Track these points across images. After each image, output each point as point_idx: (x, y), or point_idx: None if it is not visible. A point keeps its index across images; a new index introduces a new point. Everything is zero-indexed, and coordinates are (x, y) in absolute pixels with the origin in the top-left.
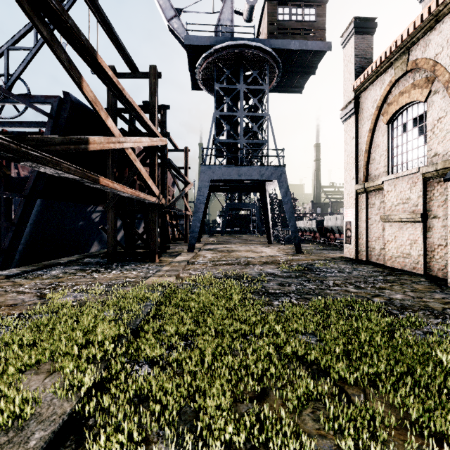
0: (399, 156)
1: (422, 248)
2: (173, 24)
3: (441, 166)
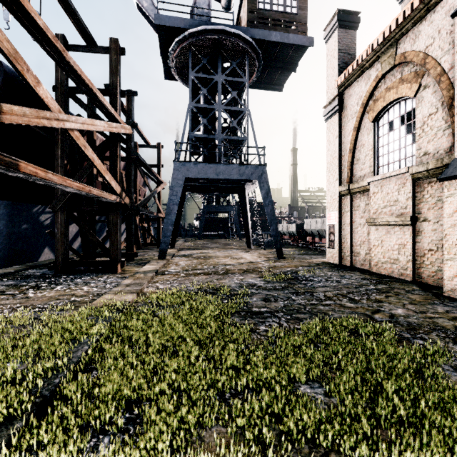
0: (385, 156)
1: (412, 253)
2: (142, 2)
3: (433, 165)
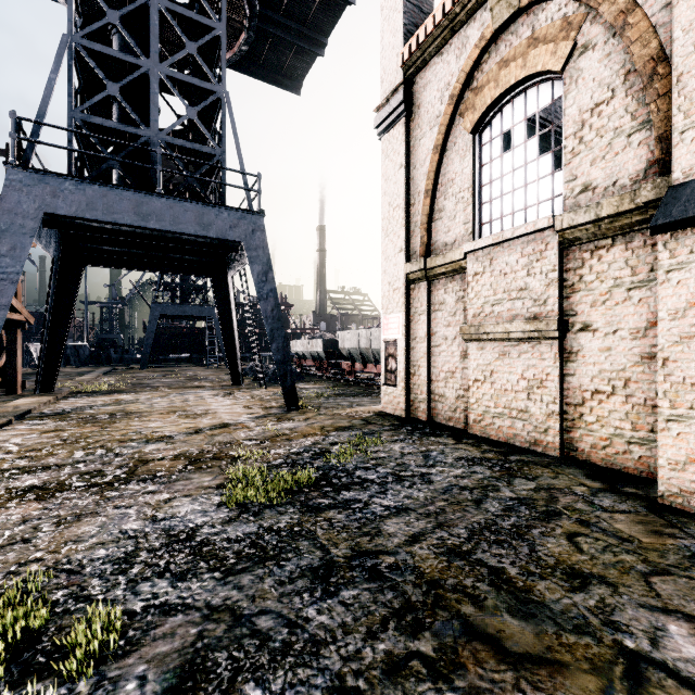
0: (496, 201)
1: (559, 399)
2: None
3: (612, 208)
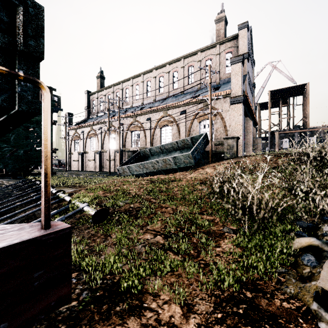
0: (76, 148)
1: (78, 166)
2: None
3: (80, 152)
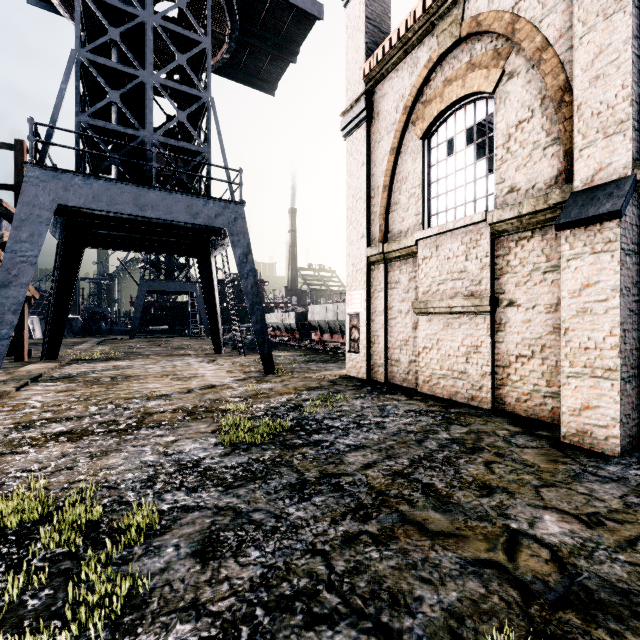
0: (442, 197)
1: (490, 362)
2: None
3: (530, 207)
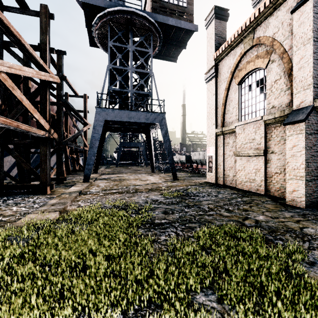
0: (246, 108)
1: (264, 175)
2: None
3: (278, 115)
